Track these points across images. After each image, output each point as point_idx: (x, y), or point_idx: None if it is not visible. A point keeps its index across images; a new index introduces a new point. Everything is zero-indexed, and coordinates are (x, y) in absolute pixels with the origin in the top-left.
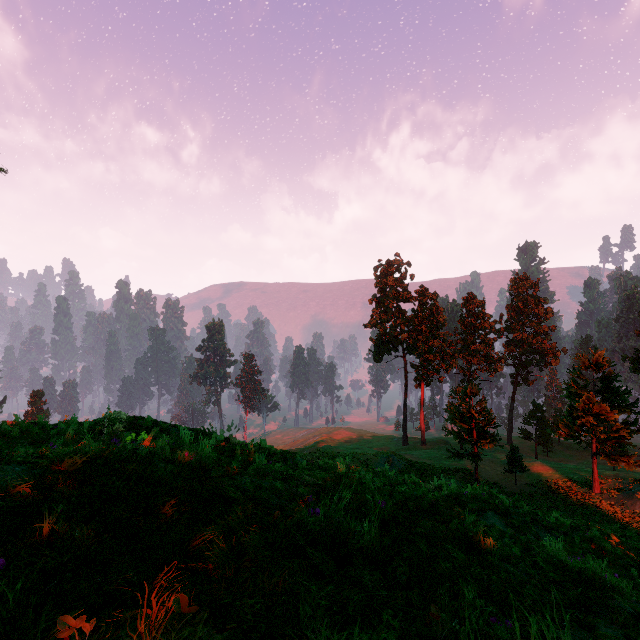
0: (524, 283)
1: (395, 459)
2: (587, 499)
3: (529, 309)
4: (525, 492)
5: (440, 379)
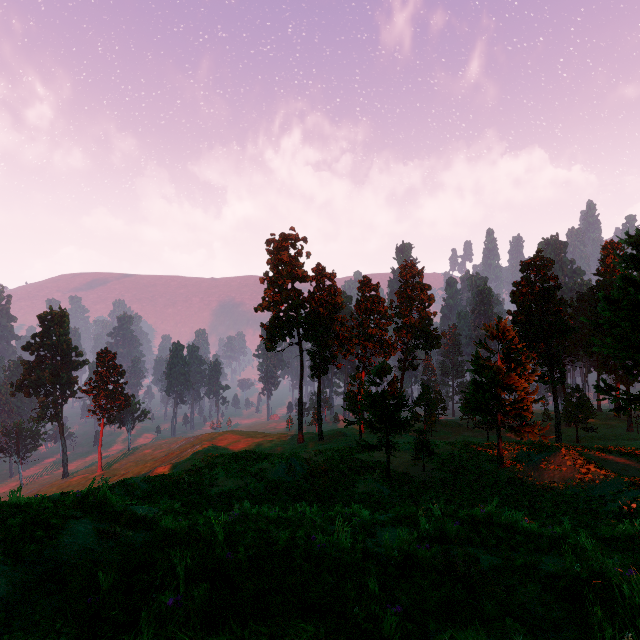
0: (412, 270)
1: (297, 464)
2: (497, 477)
3: (416, 295)
4: (436, 478)
5: (338, 366)
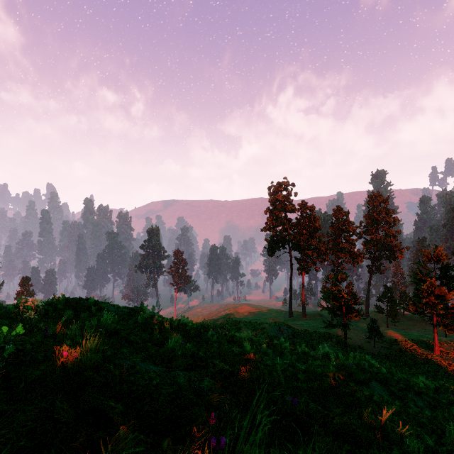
0: (378, 199)
1: (284, 328)
2: (430, 359)
3: (381, 218)
4: (382, 353)
5: (316, 269)
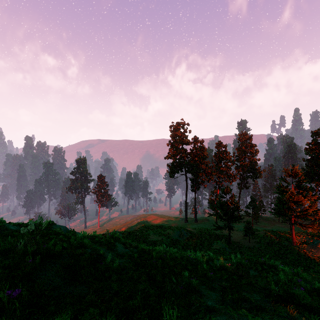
0: (245, 136)
1: (184, 232)
2: (291, 249)
3: (248, 149)
4: (255, 247)
5: (205, 186)
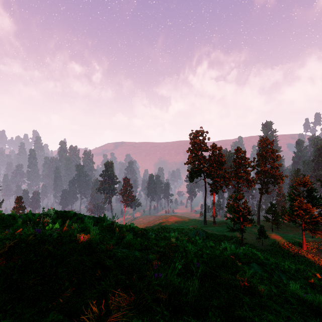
0: (266, 142)
1: (200, 232)
2: (300, 253)
3: (268, 155)
4: (267, 249)
5: (223, 191)
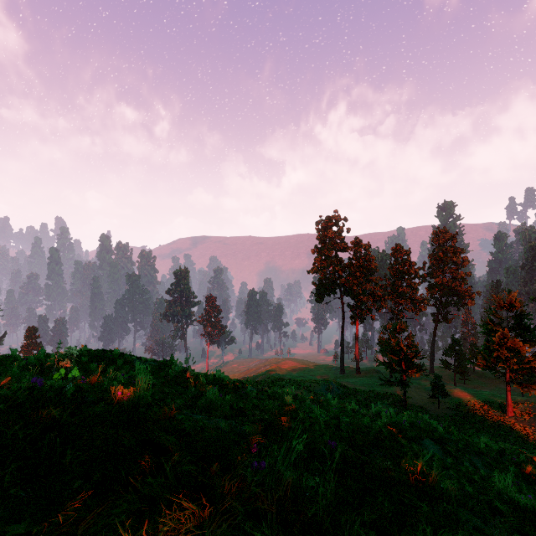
0: (444, 235)
1: (334, 386)
2: (502, 422)
3: (448, 258)
4: (447, 415)
5: (372, 317)
